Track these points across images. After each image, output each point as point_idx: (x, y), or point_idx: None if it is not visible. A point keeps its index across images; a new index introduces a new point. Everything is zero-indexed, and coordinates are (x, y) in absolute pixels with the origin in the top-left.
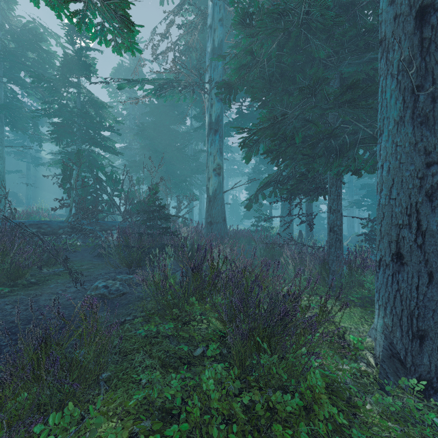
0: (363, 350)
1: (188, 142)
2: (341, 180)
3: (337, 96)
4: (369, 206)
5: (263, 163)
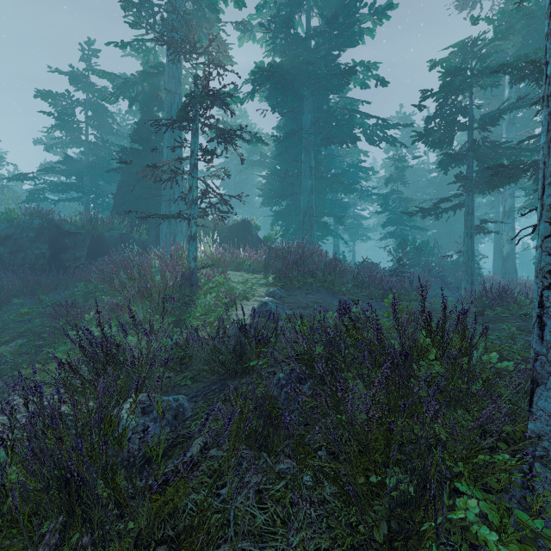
0: None
1: None
2: None
3: None
4: None
5: None
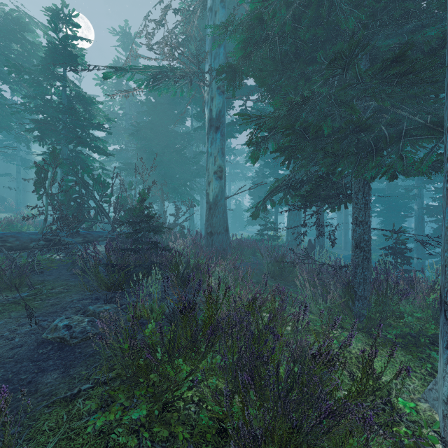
0: (422, 427)
1: (188, 143)
2: (369, 185)
3: (375, 73)
4: (379, 212)
5: (268, 166)
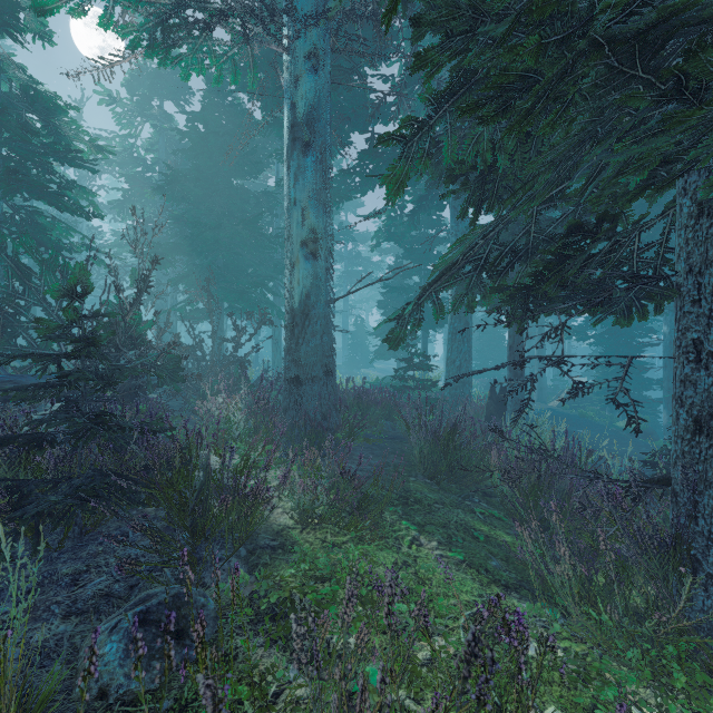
0: None
1: (269, 212)
2: None
3: None
4: (599, 337)
5: (412, 256)
